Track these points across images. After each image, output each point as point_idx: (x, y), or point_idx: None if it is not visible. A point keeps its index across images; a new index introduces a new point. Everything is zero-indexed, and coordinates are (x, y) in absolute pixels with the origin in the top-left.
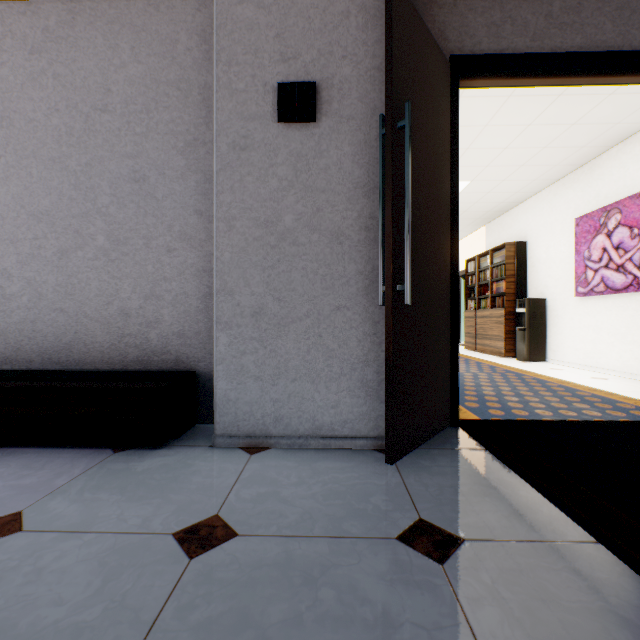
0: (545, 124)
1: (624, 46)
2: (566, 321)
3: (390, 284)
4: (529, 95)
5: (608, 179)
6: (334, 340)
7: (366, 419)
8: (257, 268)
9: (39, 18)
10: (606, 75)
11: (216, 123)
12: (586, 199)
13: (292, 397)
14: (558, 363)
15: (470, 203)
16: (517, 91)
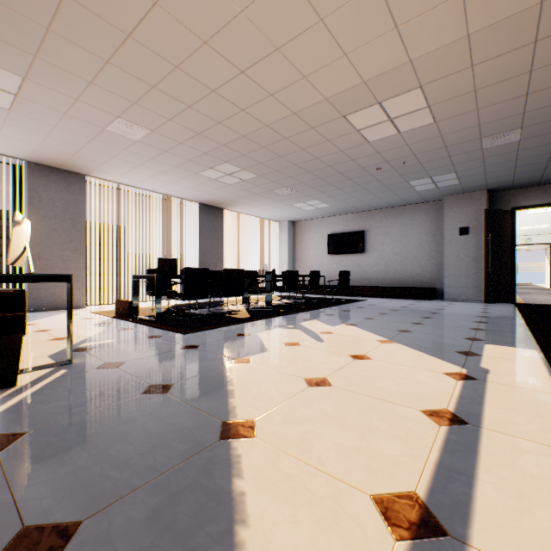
0: None
1: None
2: None
3: (485, 269)
4: None
5: None
6: (473, 280)
7: (481, 297)
8: (453, 265)
9: (395, 211)
10: None
11: (444, 236)
12: None
13: (462, 292)
14: None
15: None
16: None
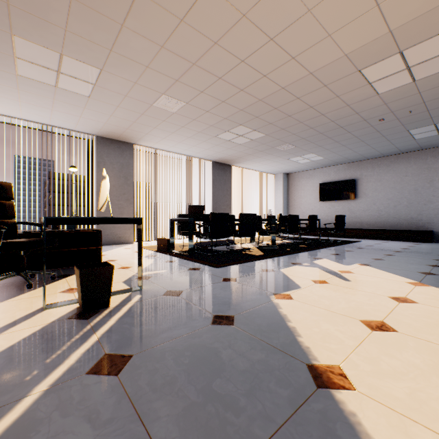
0: None
1: None
2: None
3: None
4: None
5: None
6: None
7: None
8: None
9: (388, 159)
10: None
11: None
12: None
13: None
14: None
15: None
16: None
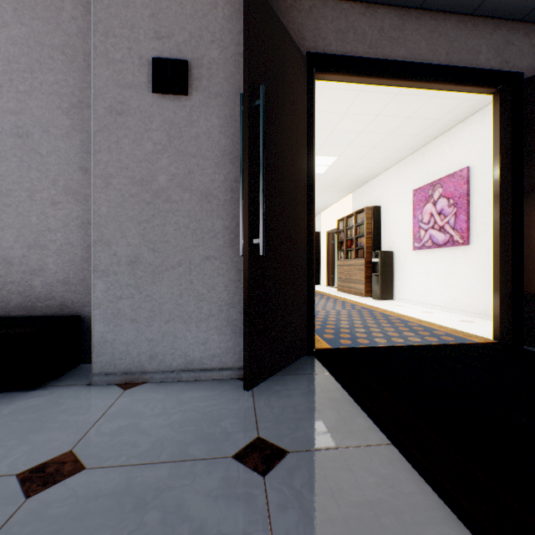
0: (388, 116)
1: (434, 60)
2: (407, 268)
3: (247, 238)
4: (375, 92)
5: (434, 161)
6: (204, 286)
7: (232, 353)
8: (133, 222)
9: None
10: (423, 81)
11: (93, 88)
12: (420, 176)
13: (166, 336)
14: (401, 301)
15: (339, 174)
16: (366, 88)
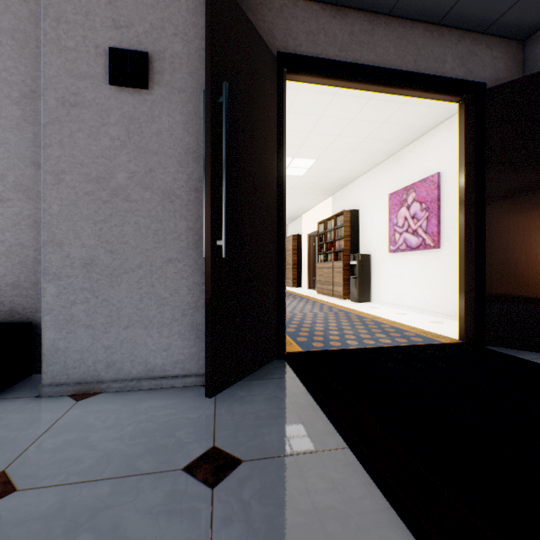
0: (364, 120)
1: (403, 67)
2: (383, 271)
3: (210, 239)
4: (349, 96)
5: (408, 166)
6: (166, 289)
7: (196, 359)
8: (88, 221)
9: None
10: (392, 87)
11: (43, 76)
12: (395, 180)
13: (125, 343)
14: (378, 303)
15: (318, 177)
16: (340, 91)
